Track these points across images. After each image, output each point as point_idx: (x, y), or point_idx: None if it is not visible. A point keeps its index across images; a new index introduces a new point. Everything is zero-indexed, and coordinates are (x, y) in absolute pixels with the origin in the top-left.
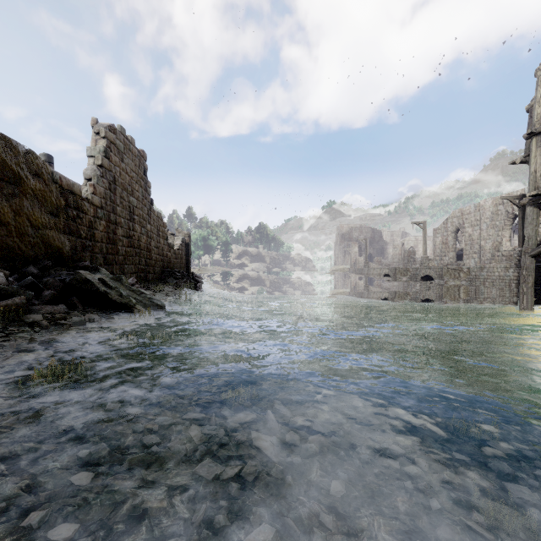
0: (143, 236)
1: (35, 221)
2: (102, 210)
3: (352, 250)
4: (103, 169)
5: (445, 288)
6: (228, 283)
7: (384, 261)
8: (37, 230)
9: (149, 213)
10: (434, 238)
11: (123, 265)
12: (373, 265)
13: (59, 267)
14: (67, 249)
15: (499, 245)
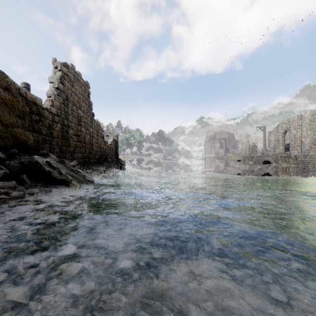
0: (87, 135)
1: (5, 121)
2: (58, 117)
3: (216, 145)
4: (59, 90)
5: (280, 169)
6: (141, 165)
7: (236, 152)
8: (7, 127)
9: (91, 121)
10: (268, 137)
11: (73, 153)
12: (229, 154)
13: (23, 153)
14: (31, 142)
15: (315, 141)
